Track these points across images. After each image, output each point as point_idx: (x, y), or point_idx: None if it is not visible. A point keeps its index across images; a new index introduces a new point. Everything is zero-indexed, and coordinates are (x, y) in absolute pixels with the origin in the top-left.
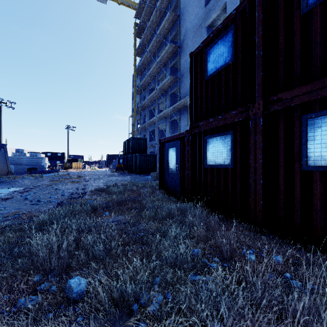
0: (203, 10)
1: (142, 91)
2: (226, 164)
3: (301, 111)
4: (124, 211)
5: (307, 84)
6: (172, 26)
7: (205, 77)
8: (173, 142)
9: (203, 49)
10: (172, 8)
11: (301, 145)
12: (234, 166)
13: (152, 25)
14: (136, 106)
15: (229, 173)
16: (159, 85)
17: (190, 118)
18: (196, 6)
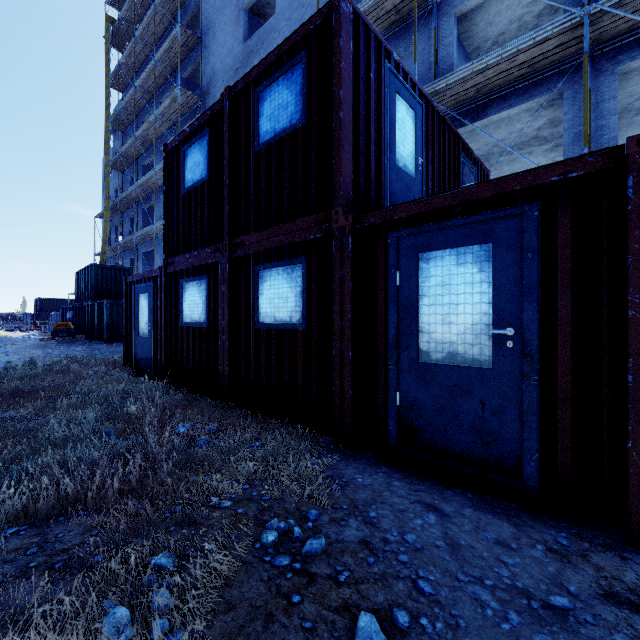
0: (241, 46)
1: (126, 166)
2: (201, 322)
3: (256, 261)
4: (22, 403)
5: (258, 232)
6: (189, 53)
7: (182, 189)
8: (145, 284)
9: (180, 146)
10: (188, 18)
11: (255, 299)
12: (209, 324)
13: (147, 36)
14: (113, 196)
15: (204, 334)
16: (160, 163)
17: (166, 248)
18: (231, 34)
